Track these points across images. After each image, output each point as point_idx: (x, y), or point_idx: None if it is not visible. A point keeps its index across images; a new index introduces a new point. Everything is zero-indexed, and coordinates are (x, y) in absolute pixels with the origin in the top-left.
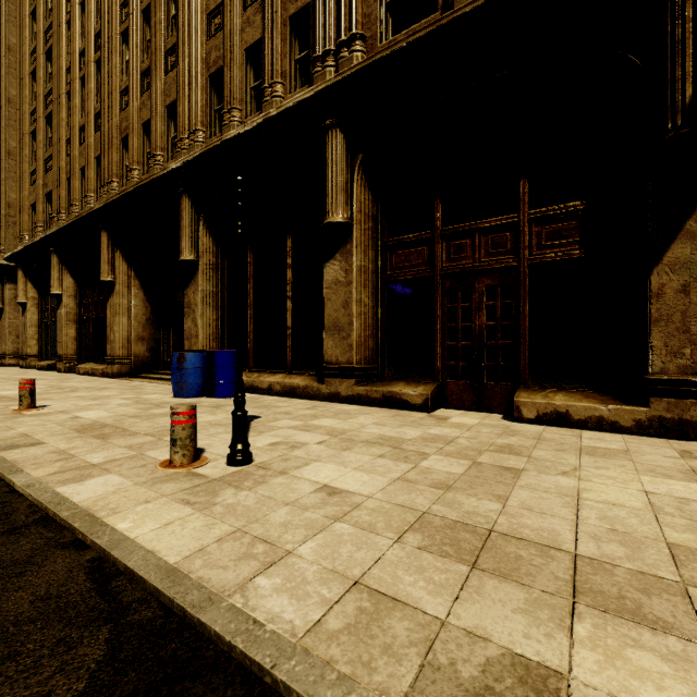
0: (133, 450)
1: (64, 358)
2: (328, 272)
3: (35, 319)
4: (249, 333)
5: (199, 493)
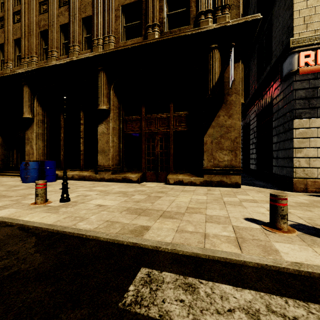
0: (14, 201)
1: None
2: (99, 128)
3: None
4: (62, 153)
5: (52, 210)
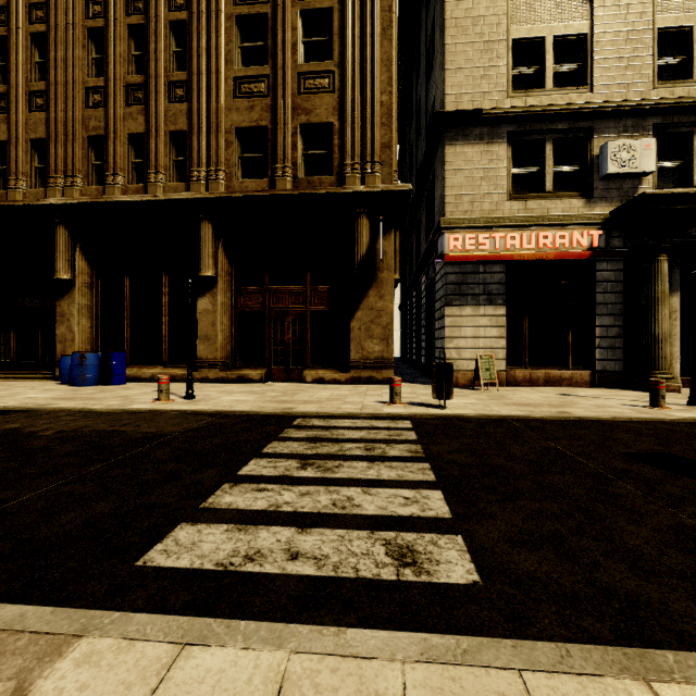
0: (125, 401)
1: None
2: (200, 304)
3: None
4: (126, 339)
5: (189, 404)
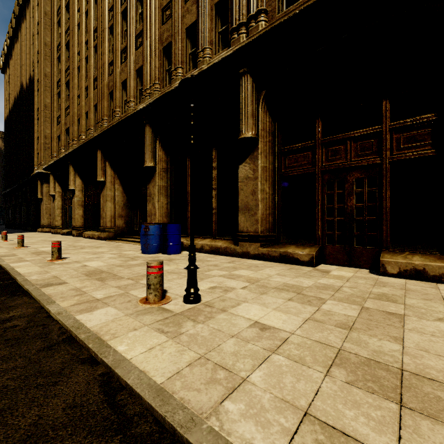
0: (121, 289)
1: (76, 228)
2: (241, 171)
3: (60, 204)
4: (188, 212)
5: (169, 324)
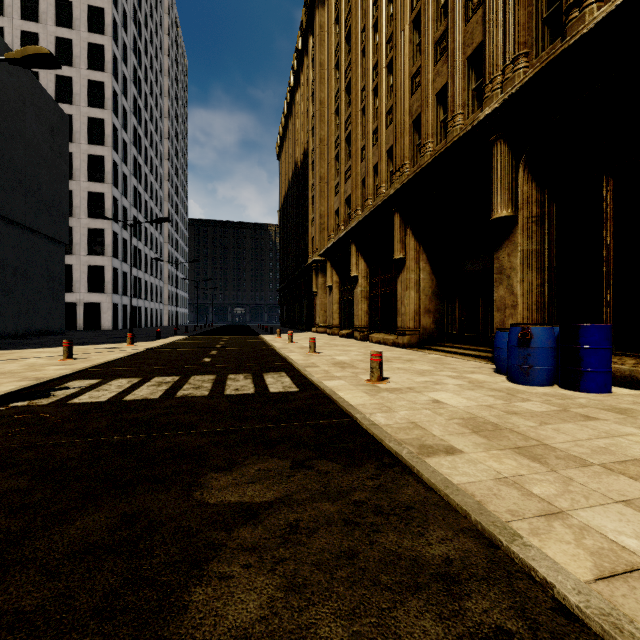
0: None
1: (359, 329)
2: None
3: (337, 298)
4: (605, 300)
5: None
